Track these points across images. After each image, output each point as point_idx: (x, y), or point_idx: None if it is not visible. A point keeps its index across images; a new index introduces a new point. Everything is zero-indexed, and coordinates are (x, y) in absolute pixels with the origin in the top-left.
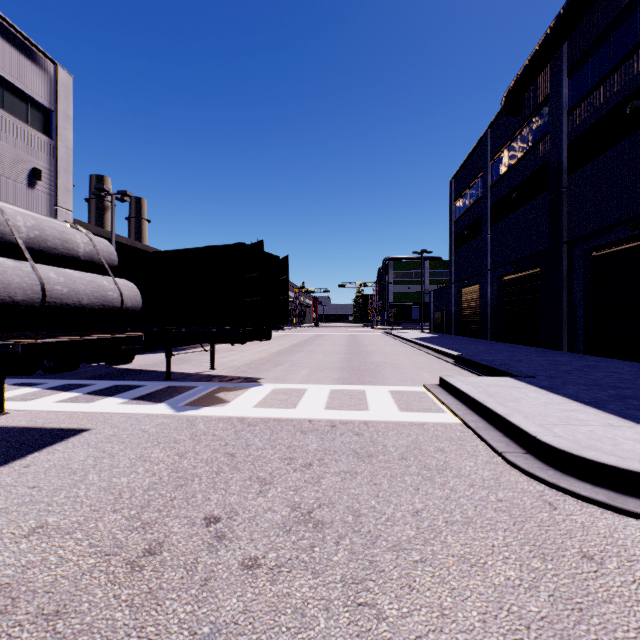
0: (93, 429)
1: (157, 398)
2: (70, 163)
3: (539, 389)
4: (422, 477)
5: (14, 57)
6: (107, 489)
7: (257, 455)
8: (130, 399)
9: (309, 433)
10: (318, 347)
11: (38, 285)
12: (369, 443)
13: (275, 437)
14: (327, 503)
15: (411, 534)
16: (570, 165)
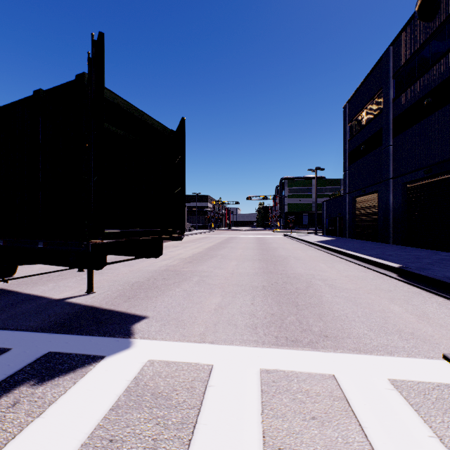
0: None
1: None
2: None
3: None
4: None
5: None
6: None
7: None
8: None
9: None
10: (231, 251)
11: None
12: None
13: None
14: None
15: None
16: None
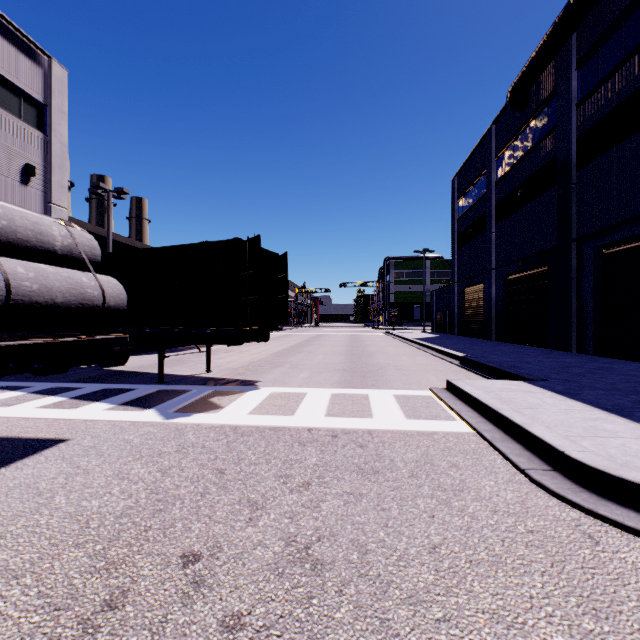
0: (72, 439)
1: (146, 403)
2: (65, 159)
3: (555, 394)
4: (437, 500)
5: (6, 50)
6: (73, 515)
7: (249, 472)
8: (118, 404)
9: (308, 444)
10: (319, 348)
11: (1, 281)
12: (374, 457)
13: (270, 449)
14: (328, 535)
15: (429, 579)
16: (579, 160)
